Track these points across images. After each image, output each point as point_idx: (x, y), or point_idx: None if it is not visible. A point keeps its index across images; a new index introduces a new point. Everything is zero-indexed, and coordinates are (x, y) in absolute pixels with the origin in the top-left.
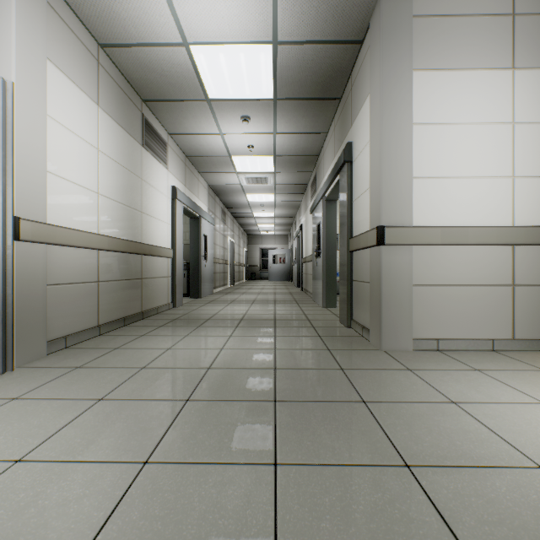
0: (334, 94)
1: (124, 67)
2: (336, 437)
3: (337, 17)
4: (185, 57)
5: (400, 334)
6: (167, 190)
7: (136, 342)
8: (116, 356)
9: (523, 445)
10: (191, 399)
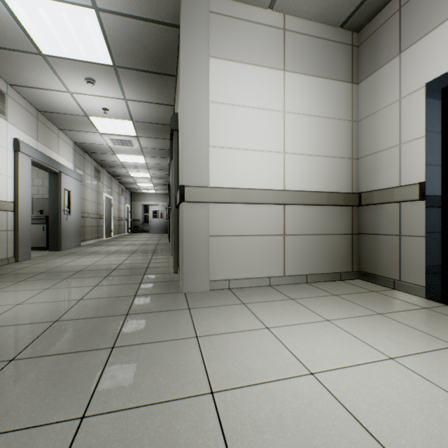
0: (169, 71)
1: None
2: (36, 395)
3: None
4: None
5: (199, 277)
6: (6, 141)
7: None
8: None
9: (217, 371)
10: None
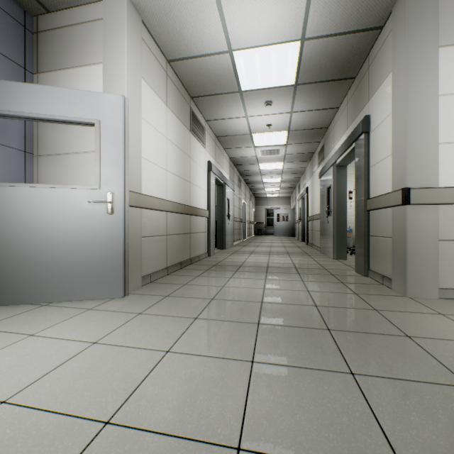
0: (349, 74)
1: (182, 74)
2: (394, 360)
3: (361, 10)
4: (228, 61)
5: (425, 283)
6: (204, 164)
7: (196, 281)
8: (188, 290)
9: None
10: (261, 323)
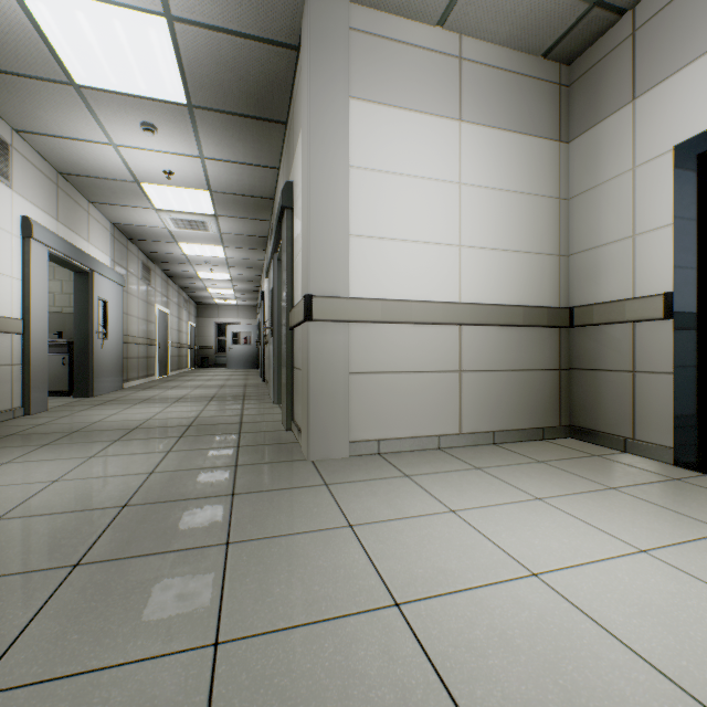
0: (276, 115)
1: None
2: (134, 615)
3: (255, 2)
4: (9, 0)
5: (333, 437)
6: (10, 221)
7: None
8: None
9: (396, 574)
10: None
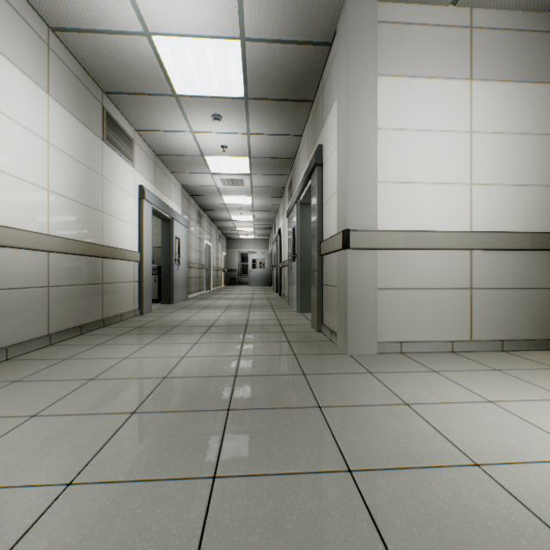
0: (306, 96)
1: (80, 54)
2: (284, 445)
3: (304, 17)
4: (147, 48)
5: (365, 338)
6: (133, 189)
7: (90, 352)
8: (63, 367)
9: (464, 443)
10: (138, 411)
